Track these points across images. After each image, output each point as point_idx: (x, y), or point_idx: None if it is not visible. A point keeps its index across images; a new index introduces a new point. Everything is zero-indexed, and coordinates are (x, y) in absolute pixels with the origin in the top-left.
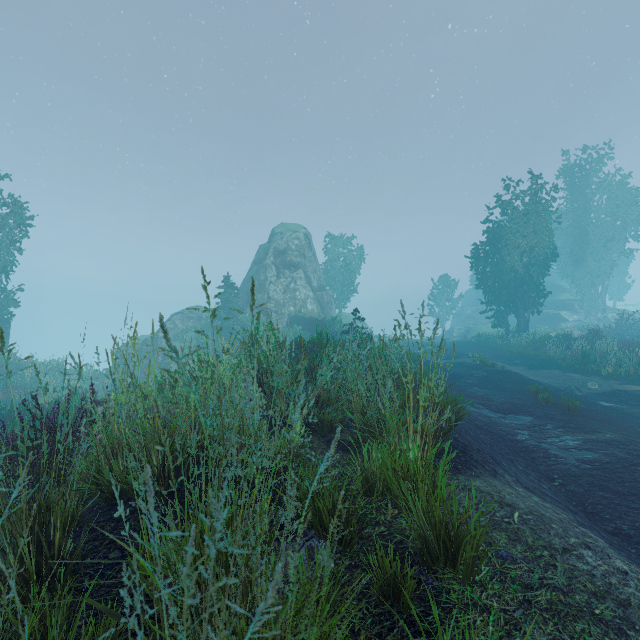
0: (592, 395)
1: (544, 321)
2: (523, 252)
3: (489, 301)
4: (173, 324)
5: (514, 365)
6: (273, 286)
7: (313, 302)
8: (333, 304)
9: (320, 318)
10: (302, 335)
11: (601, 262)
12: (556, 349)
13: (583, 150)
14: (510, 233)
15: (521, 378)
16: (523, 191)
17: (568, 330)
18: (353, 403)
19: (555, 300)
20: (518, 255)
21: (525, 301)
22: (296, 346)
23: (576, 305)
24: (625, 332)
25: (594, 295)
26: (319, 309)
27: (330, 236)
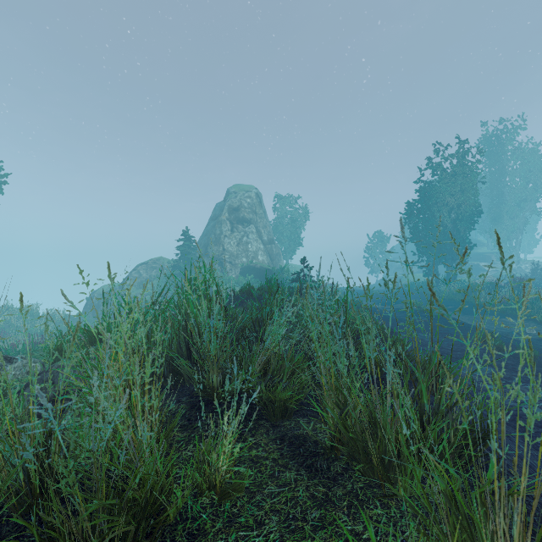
0: (534, 341)
1: (465, 271)
2: (451, 209)
3: (421, 253)
4: (138, 273)
5: (449, 310)
6: (227, 239)
7: (263, 254)
8: (281, 256)
9: (270, 268)
10: (253, 283)
11: (515, 219)
12: (485, 296)
13: (499, 122)
14: (440, 192)
15: (461, 323)
16: (451, 154)
17: (489, 279)
18: (323, 388)
19: (475, 253)
20: (447, 212)
21: (453, 253)
22: (238, 293)
23: (493, 257)
24: (540, 280)
25: (509, 248)
26: (269, 260)
27: (278, 196)
